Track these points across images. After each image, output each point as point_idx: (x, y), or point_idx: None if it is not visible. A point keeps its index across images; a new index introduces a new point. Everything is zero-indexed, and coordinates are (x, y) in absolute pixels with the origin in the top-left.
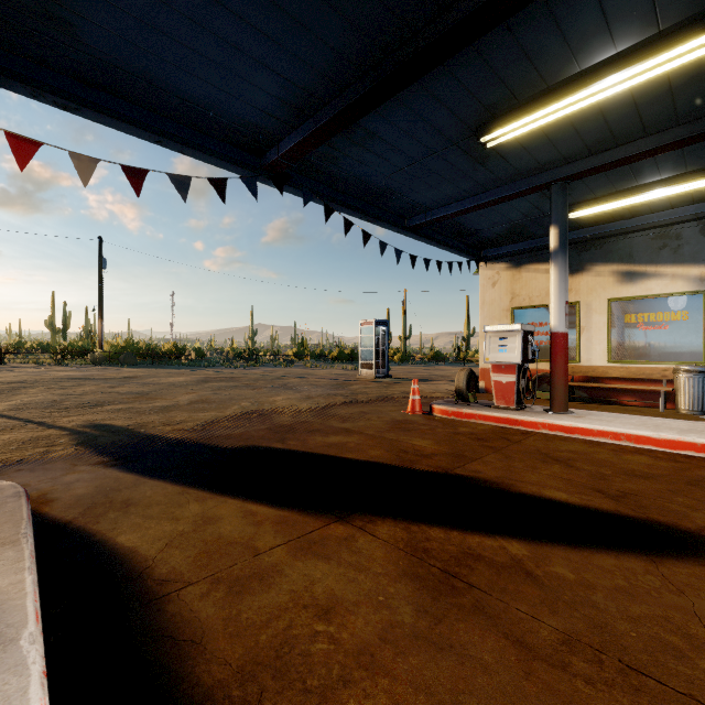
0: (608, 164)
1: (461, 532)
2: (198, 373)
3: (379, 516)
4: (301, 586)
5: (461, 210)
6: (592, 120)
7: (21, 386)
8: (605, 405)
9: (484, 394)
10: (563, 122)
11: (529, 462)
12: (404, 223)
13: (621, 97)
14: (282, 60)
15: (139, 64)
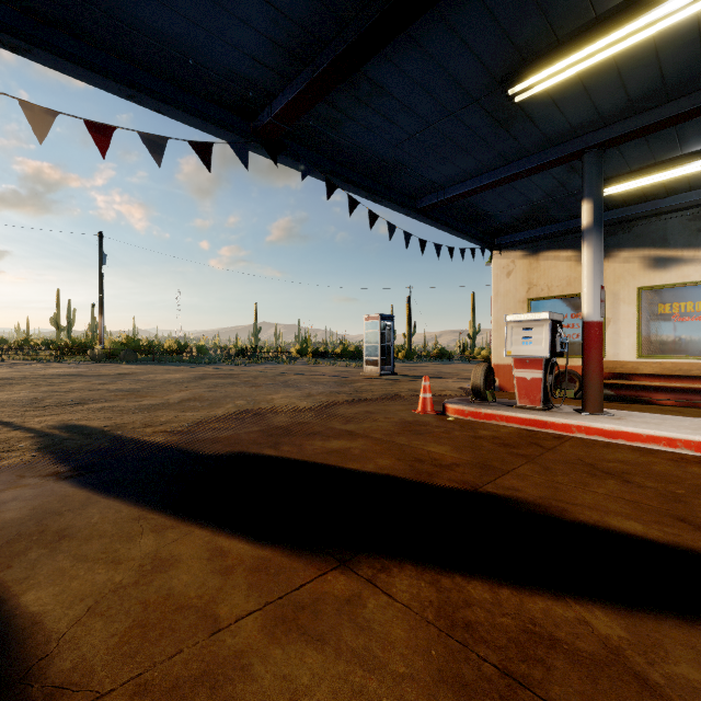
0: (655, 124)
1: (513, 590)
2: (197, 370)
3: (394, 559)
4: None
5: (477, 188)
6: (643, 65)
7: (7, 382)
8: (636, 405)
9: (498, 392)
10: (608, 69)
11: (574, 475)
12: (413, 204)
13: (685, 30)
14: None
15: None
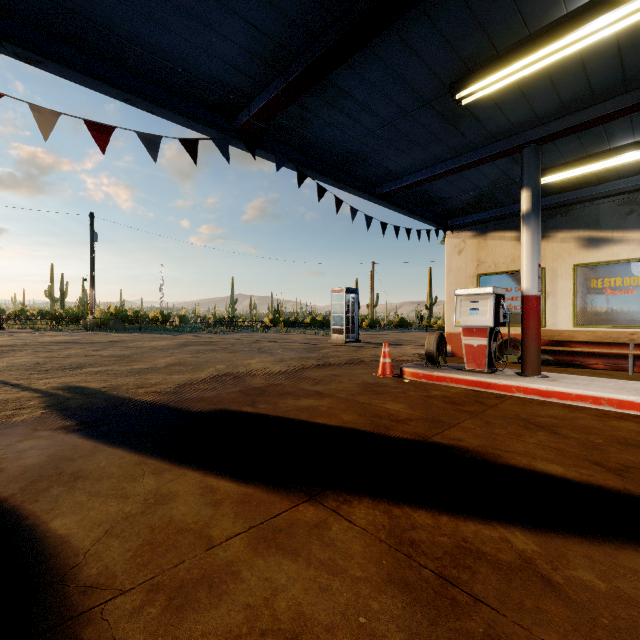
0: (584, 123)
1: (451, 517)
2: (180, 338)
3: (355, 494)
4: (259, 598)
5: (430, 176)
6: (571, 74)
7: (10, 349)
8: (572, 369)
9: (450, 358)
10: (541, 77)
11: (510, 428)
12: (375, 190)
13: (606, 46)
14: (250, 3)
15: (101, 10)
